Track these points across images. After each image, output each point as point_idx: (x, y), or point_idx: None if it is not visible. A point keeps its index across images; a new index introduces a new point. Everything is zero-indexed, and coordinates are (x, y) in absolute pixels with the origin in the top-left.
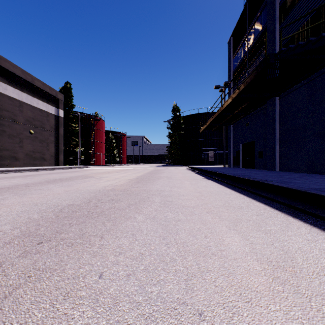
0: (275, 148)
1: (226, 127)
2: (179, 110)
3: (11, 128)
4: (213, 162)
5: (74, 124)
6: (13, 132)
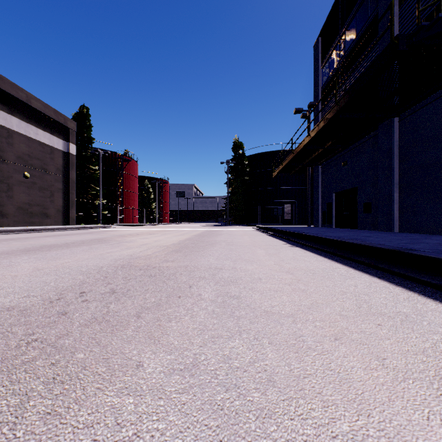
0: (392, 197)
1: (311, 169)
2: (242, 147)
3: None
4: (290, 220)
5: (93, 165)
6: None
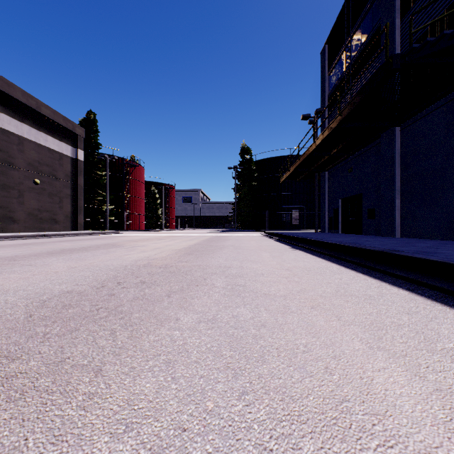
0: (394, 203)
1: (319, 175)
2: (250, 152)
3: (6, 175)
4: (298, 226)
5: (100, 171)
6: (10, 182)
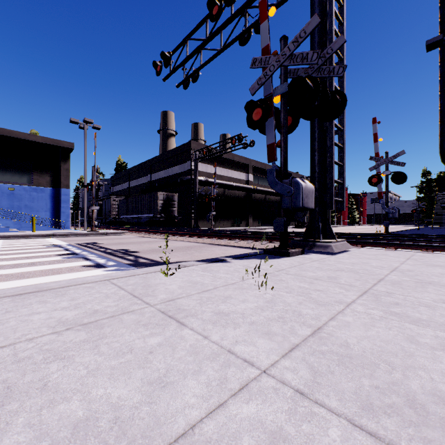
0: None
1: None
2: (429, 175)
3: None
4: None
5: None
6: None
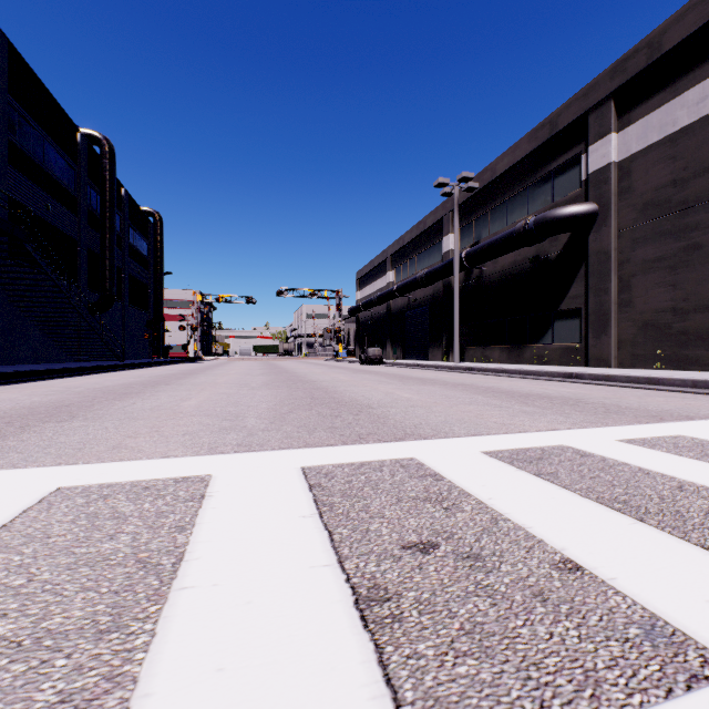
0: None
1: None
2: None
3: None
4: None
5: None
6: None
